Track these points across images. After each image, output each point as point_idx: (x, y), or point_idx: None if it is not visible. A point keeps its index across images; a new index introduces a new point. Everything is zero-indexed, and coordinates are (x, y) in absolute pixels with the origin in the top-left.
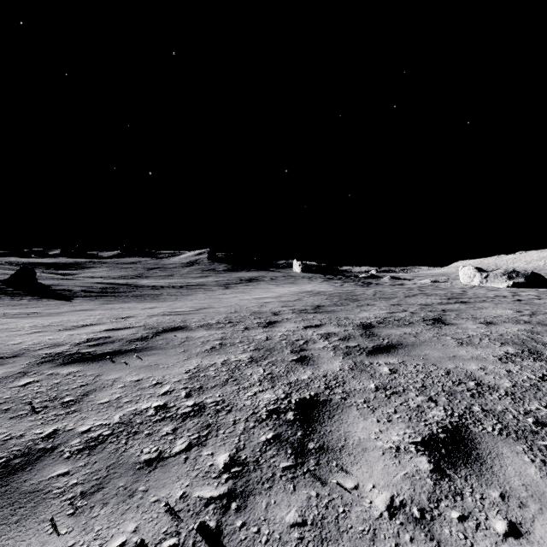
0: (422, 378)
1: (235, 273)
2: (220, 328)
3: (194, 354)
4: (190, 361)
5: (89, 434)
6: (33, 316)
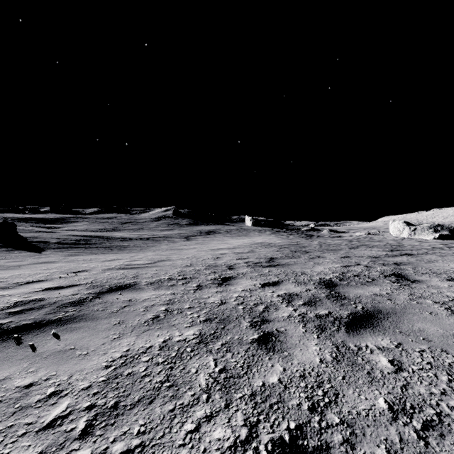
0: (448, 382)
1: (196, 227)
2: (171, 287)
3: (129, 328)
4: (119, 343)
5: None
6: None
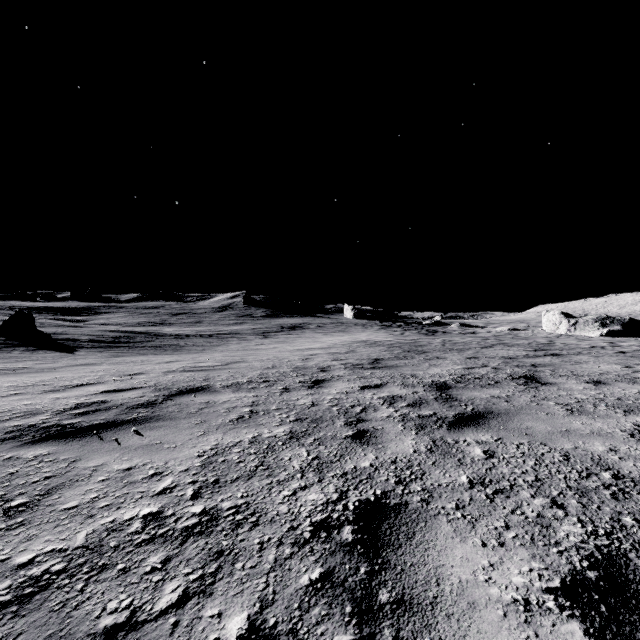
0: (533, 465)
1: (275, 320)
2: (253, 389)
3: (214, 427)
4: (206, 438)
5: (28, 570)
6: (19, 373)
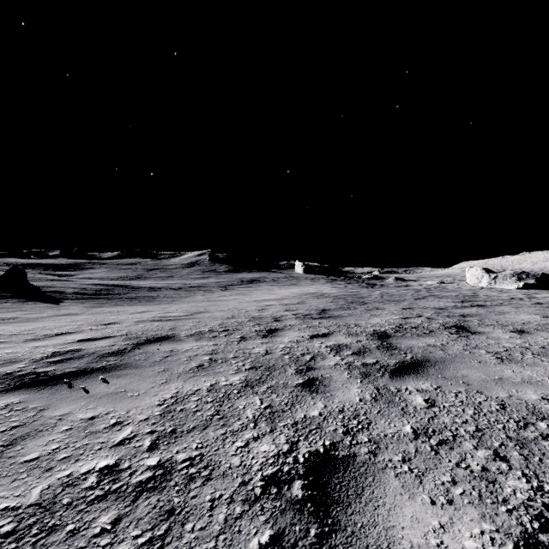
0: (472, 414)
1: (236, 274)
2: (213, 338)
3: (175, 375)
4: (167, 387)
5: None
6: (8, 322)
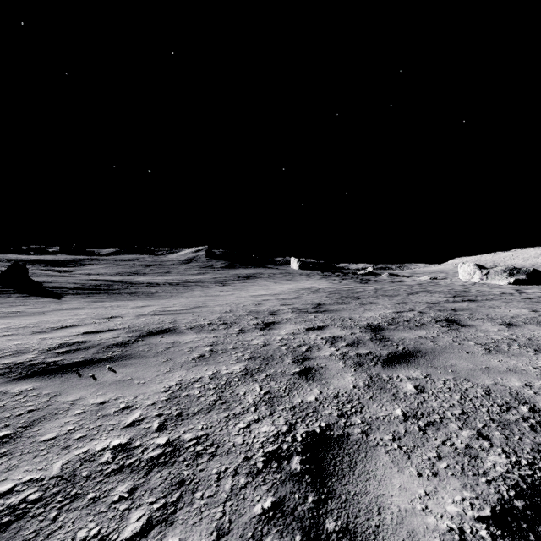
0: (459, 399)
1: (233, 270)
2: (213, 331)
3: (178, 364)
4: (172, 375)
5: (7, 499)
6: (13, 316)
